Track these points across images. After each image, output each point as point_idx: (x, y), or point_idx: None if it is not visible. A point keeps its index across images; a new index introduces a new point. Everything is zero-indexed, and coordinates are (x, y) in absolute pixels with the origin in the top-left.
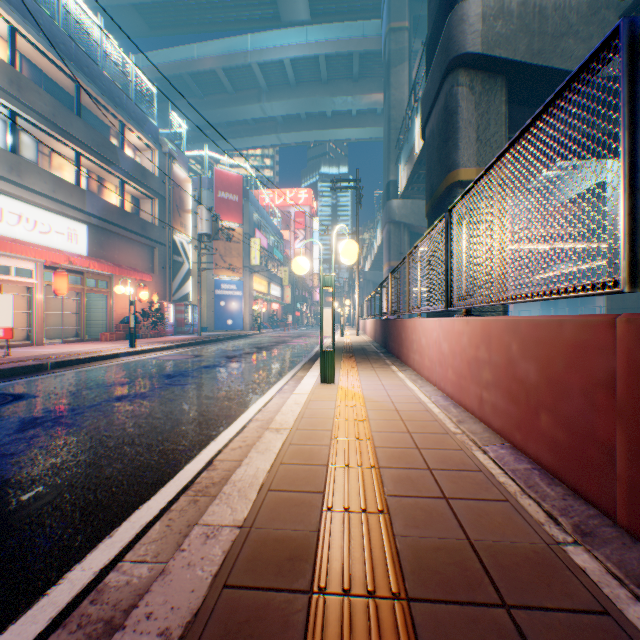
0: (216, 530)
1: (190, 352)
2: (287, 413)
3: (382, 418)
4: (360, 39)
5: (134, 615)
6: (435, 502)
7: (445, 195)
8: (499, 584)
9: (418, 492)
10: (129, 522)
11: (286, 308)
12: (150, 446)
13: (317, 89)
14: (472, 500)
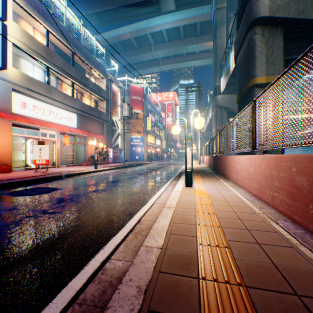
0: (150, 248)
1: (121, 171)
2: (172, 200)
3: (219, 204)
4: (200, 15)
5: (124, 279)
6: (253, 245)
7: (248, 91)
8: (292, 285)
9: (243, 240)
10: (109, 243)
11: (163, 150)
12: (112, 212)
13: (178, 43)
14: (273, 245)
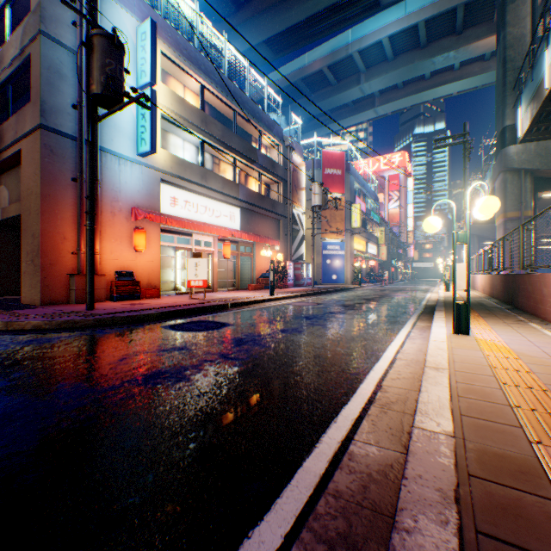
0: (432, 434)
1: (311, 300)
2: (435, 356)
3: (550, 373)
4: None
5: (407, 472)
6: None
7: None
8: None
9: None
10: (341, 415)
11: (380, 264)
12: (324, 367)
13: (415, 55)
14: None
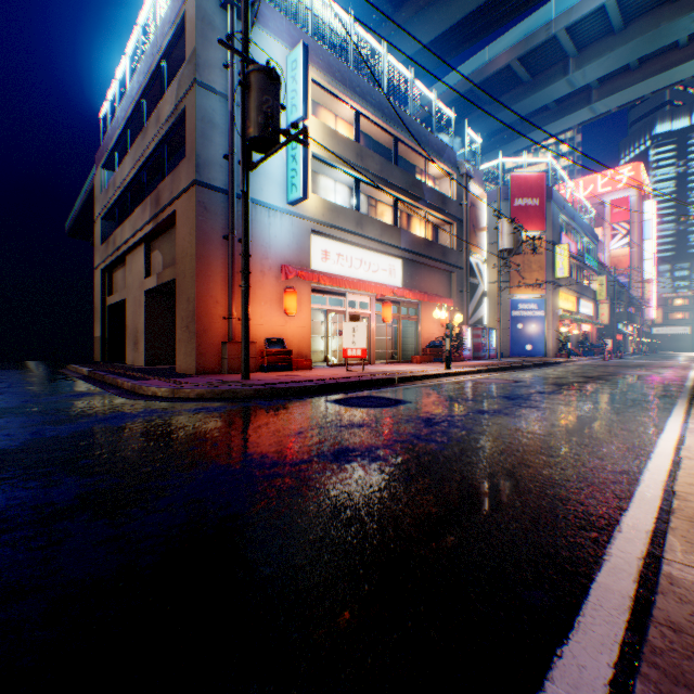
0: None
1: (502, 377)
2: None
3: None
4: None
5: None
6: None
7: None
8: None
9: None
10: (625, 524)
11: (598, 330)
12: (564, 459)
13: (660, 15)
14: None
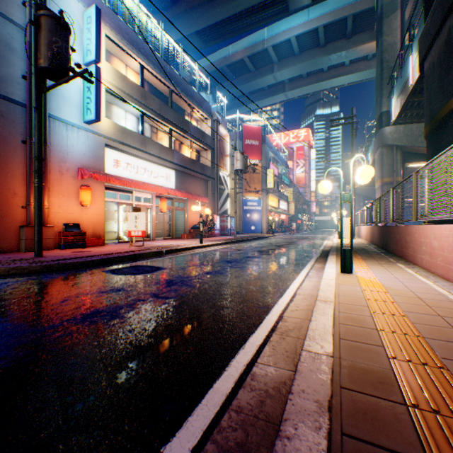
0: (316, 355)
1: (233, 247)
2: (325, 291)
3: (408, 302)
4: (353, 4)
5: (293, 388)
6: None
7: (447, 117)
8: None
9: None
10: (249, 342)
11: (290, 218)
12: (239, 302)
13: (316, 53)
14: None
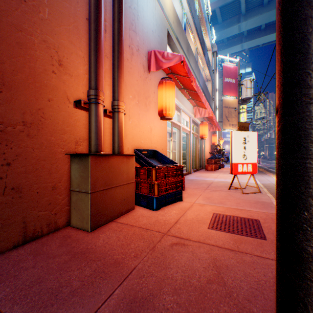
0: None
1: None
2: None
3: None
4: None
5: None
6: None
7: None
8: None
9: None
10: None
11: None
12: None
13: None
14: None
